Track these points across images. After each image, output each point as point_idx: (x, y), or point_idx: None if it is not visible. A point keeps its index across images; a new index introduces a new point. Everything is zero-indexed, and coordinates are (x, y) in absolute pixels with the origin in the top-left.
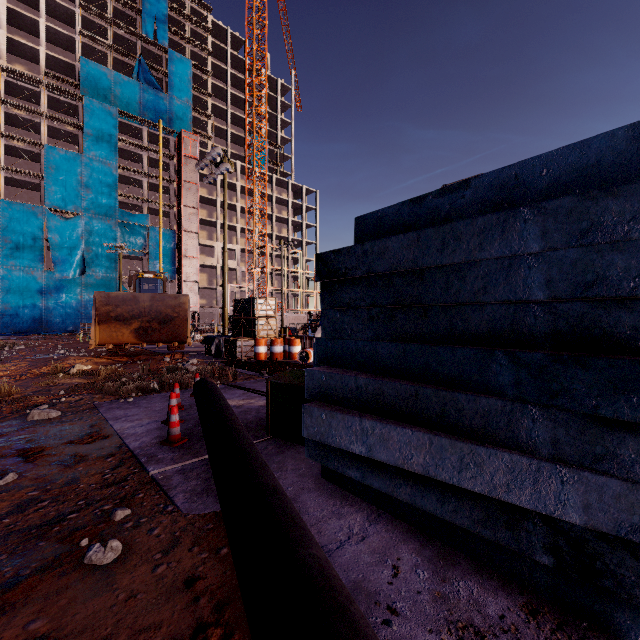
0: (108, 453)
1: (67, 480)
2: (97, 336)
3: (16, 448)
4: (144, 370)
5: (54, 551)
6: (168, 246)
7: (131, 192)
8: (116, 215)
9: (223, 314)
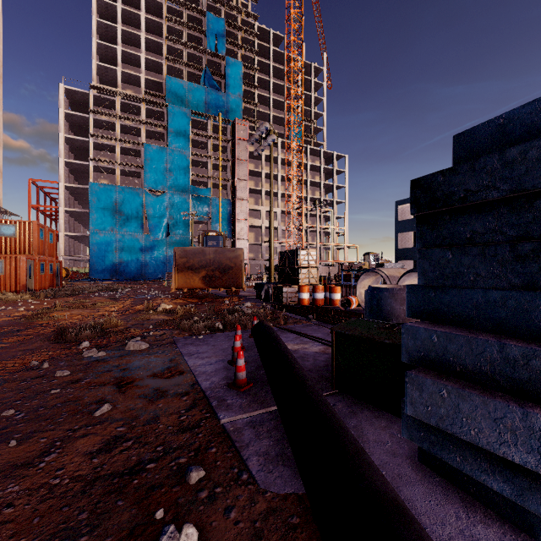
0: (183, 391)
1: (149, 417)
2: (176, 282)
3: (114, 376)
4: (210, 310)
5: (130, 520)
6: (225, 212)
7: (199, 172)
8: (189, 190)
9: (269, 264)
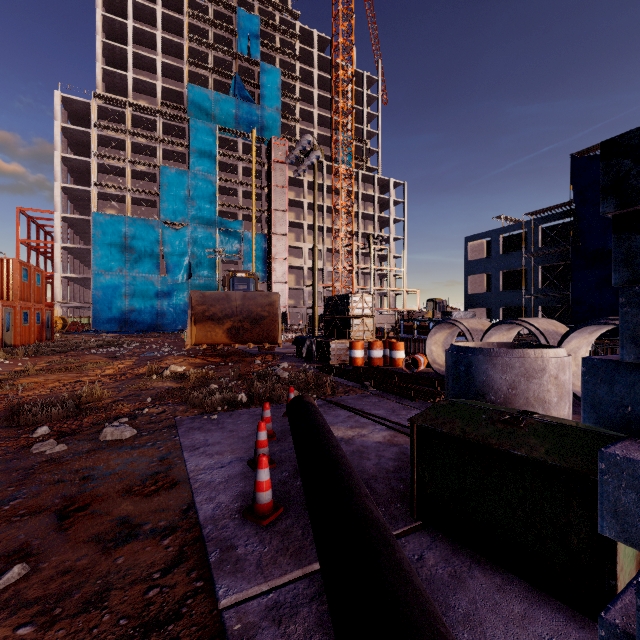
0: (168, 524)
1: (91, 592)
2: (193, 336)
3: (63, 493)
4: (234, 374)
5: None
6: (260, 249)
7: (228, 201)
8: (216, 223)
9: (313, 313)
